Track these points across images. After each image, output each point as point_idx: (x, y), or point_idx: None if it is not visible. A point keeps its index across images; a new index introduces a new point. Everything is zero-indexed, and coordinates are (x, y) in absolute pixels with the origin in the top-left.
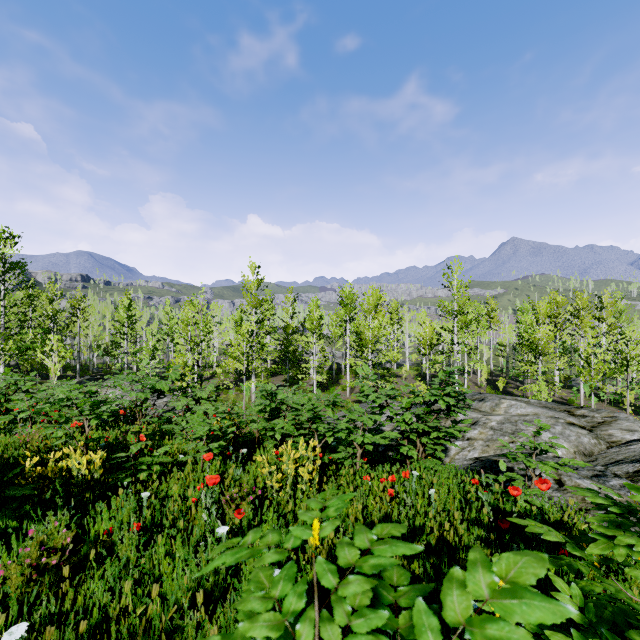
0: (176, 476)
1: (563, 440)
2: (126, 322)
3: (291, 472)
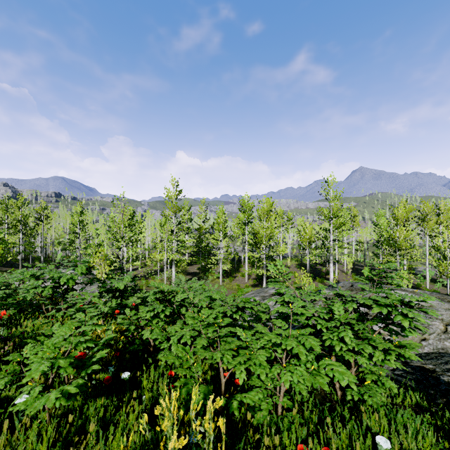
0: None
1: None
2: (78, 225)
3: None
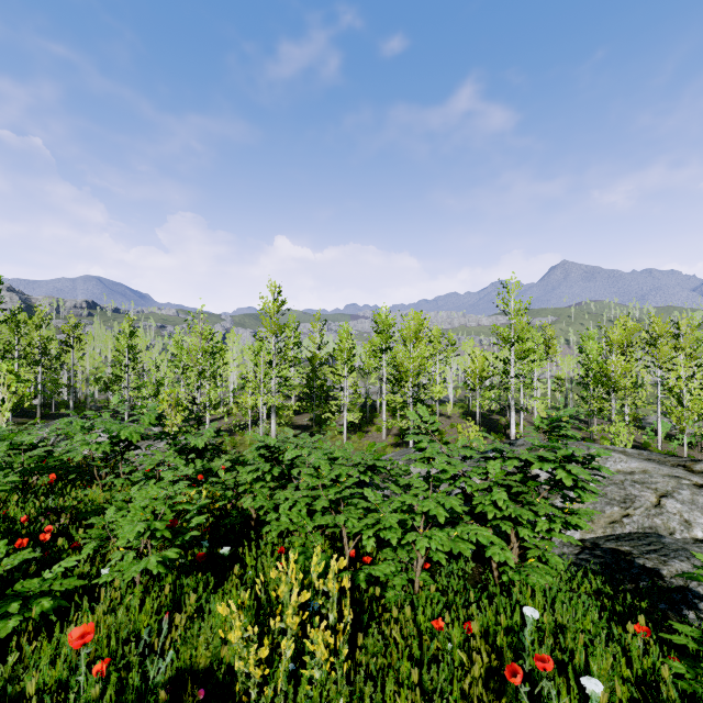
0: (84, 616)
1: (699, 512)
2: (127, 352)
3: (288, 646)
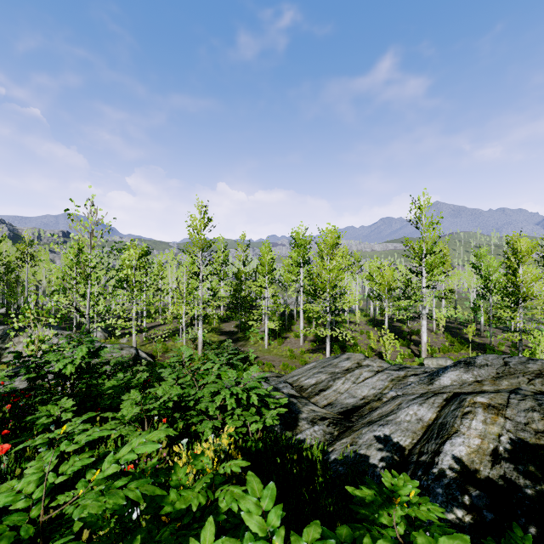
0: None
1: None
2: (75, 267)
3: None
